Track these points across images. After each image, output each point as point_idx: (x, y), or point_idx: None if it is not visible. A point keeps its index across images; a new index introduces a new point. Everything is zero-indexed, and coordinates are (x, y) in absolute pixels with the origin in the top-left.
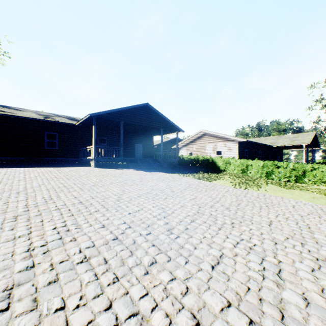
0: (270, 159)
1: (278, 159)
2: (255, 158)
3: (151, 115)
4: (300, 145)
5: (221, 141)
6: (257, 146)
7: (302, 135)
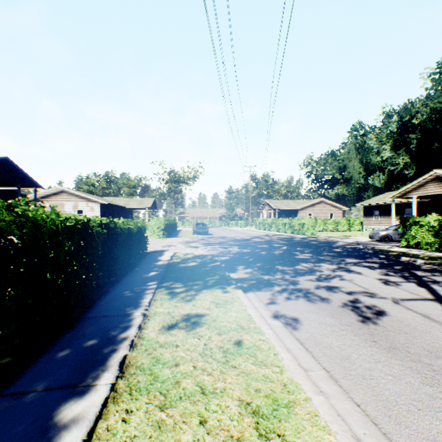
0: (124, 218)
1: (131, 218)
2: (113, 217)
3: (8, 169)
4: (146, 208)
5: (83, 201)
6: (115, 207)
7: (147, 200)
